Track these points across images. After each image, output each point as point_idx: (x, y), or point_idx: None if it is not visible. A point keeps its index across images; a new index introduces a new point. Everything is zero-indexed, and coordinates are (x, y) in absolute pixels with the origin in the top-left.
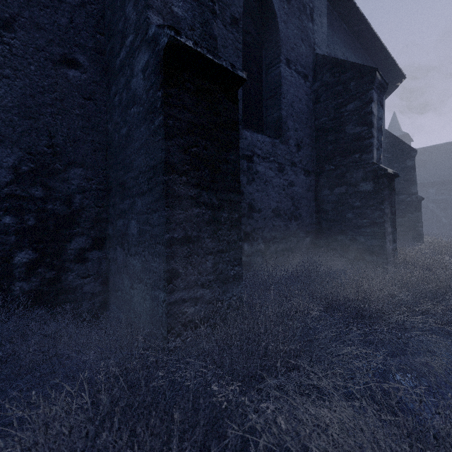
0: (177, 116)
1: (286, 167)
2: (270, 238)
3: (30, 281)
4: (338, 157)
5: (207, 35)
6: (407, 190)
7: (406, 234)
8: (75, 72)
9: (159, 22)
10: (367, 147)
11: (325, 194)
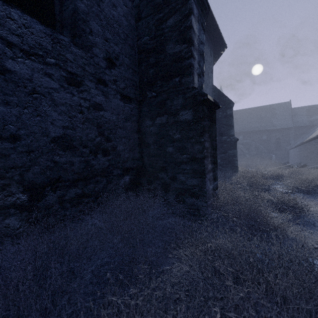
0: None
1: (86, 81)
2: (47, 182)
3: None
4: (159, 82)
5: None
6: (227, 132)
7: (227, 166)
8: None
9: None
10: (187, 69)
11: (148, 125)
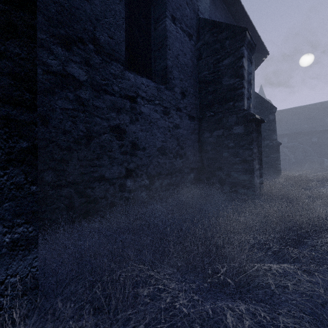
0: None
1: (171, 111)
2: (155, 174)
3: None
4: (216, 105)
5: None
6: (270, 137)
7: (269, 169)
8: None
9: None
10: (239, 96)
11: (207, 136)
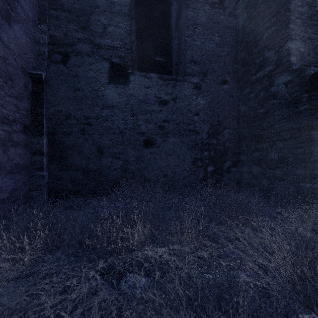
0: (315, 104)
1: None
2: None
3: (212, 179)
4: None
5: (315, 54)
6: None
7: None
8: (225, 86)
9: (295, 59)
10: None
11: None
